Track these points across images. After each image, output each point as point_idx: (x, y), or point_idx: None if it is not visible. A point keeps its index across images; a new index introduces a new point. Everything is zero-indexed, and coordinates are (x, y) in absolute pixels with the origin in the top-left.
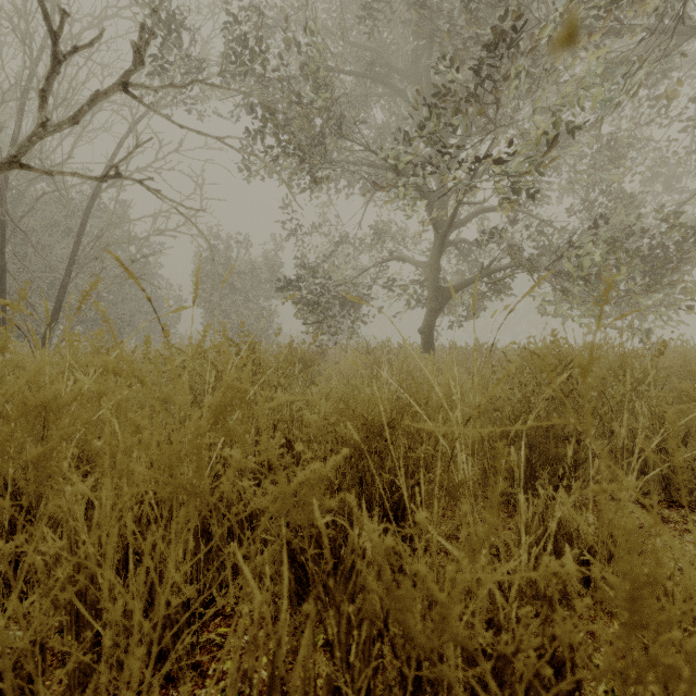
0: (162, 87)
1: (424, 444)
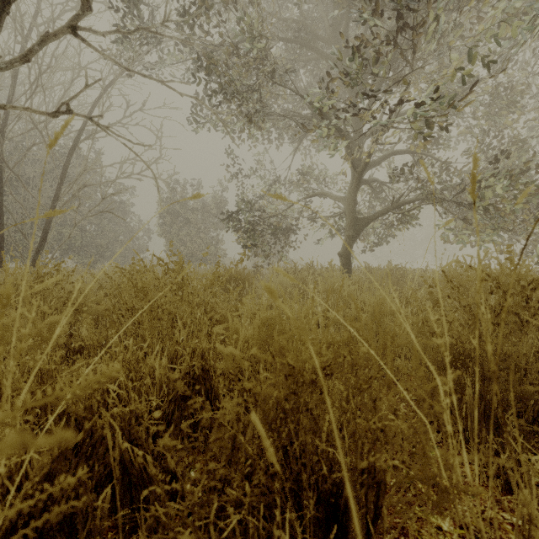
0: (109, 32)
1: (378, 401)
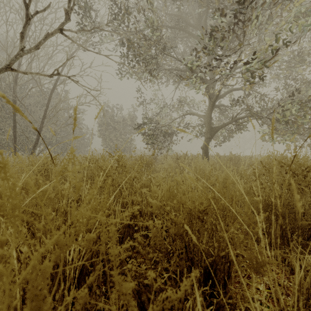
0: (79, 31)
1: (229, 225)
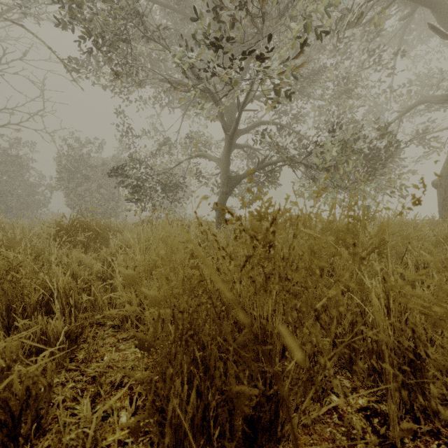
0: None
1: None
